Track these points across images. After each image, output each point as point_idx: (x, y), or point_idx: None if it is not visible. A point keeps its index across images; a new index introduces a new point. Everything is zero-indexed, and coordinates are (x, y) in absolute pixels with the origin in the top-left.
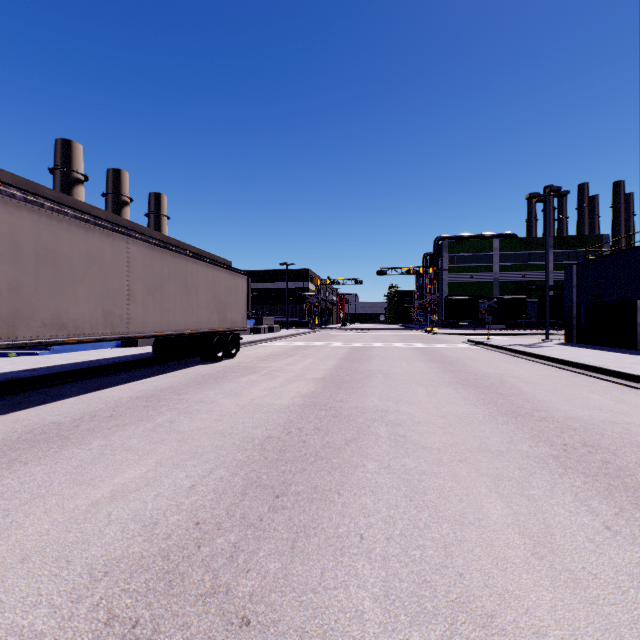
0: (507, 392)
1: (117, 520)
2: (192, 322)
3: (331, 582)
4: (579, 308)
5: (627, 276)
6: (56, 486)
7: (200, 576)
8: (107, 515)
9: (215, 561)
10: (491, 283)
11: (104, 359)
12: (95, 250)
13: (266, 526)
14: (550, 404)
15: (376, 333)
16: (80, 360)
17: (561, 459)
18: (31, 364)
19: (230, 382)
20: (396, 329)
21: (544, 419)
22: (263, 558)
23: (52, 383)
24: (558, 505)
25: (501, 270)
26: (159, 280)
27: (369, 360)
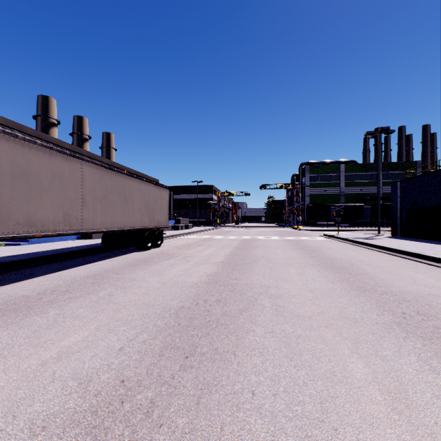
0: (355, 272)
1: (59, 378)
2: (129, 222)
3: (229, 437)
4: (402, 212)
5: (436, 189)
6: (16, 348)
7: (121, 431)
8: (52, 373)
9: (134, 416)
10: (339, 195)
11: (67, 248)
12: (57, 169)
13: (177, 383)
14: (388, 281)
15: (259, 229)
16: (49, 249)
17: (402, 325)
18: (14, 252)
19: (155, 265)
20: (273, 227)
21: (385, 293)
22: (173, 413)
23: (27, 265)
24: (406, 364)
25: (346, 186)
26: (105, 191)
27: (255, 248)
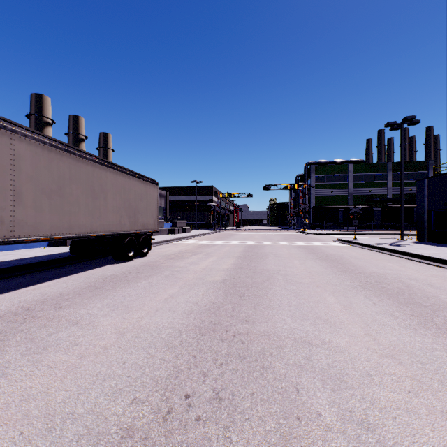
0: (429, 303)
1: None
2: (99, 225)
3: None
4: (431, 213)
5: None
6: None
7: None
8: None
9: None
10: (346, 196)
11: (19, 259)
12: None
13: None
14: None
15: (263, 233)
16: None
17: None
18: None
19: (127, 287)
20: (277, 230)
21: None
22: None
23: None
24: None
25: (354, 187)
26: (58, 182)
27: (264, 258)
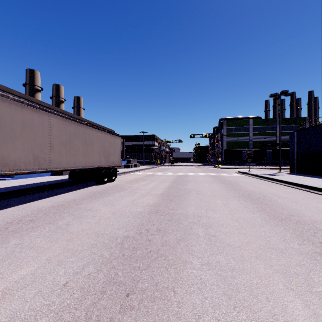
0: (269, 203)
1: None
2: (89, 162)
3: None
4: (298, 154)
5: None
6: None
7: None
8: None
9: None
10: (248, 142)
11: (41, 182)
12: (28, 120)
13: None
14: (298, 211)
15: (189, 167)
16: (27, 183)
17: None
18: None
19: (109, 196)
20: (199, 165)
21: (299, 222)
22: None
23: (6, 197)
24: None
25: (253, 135)
26: (69, 138)
27: (187, 183)
